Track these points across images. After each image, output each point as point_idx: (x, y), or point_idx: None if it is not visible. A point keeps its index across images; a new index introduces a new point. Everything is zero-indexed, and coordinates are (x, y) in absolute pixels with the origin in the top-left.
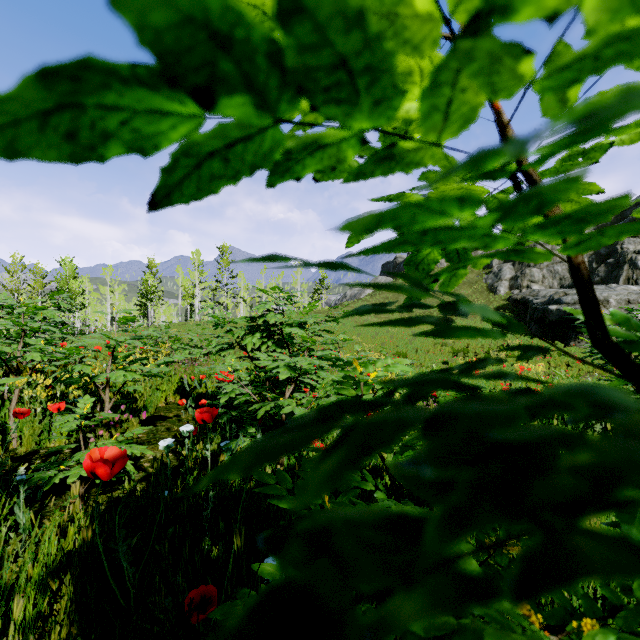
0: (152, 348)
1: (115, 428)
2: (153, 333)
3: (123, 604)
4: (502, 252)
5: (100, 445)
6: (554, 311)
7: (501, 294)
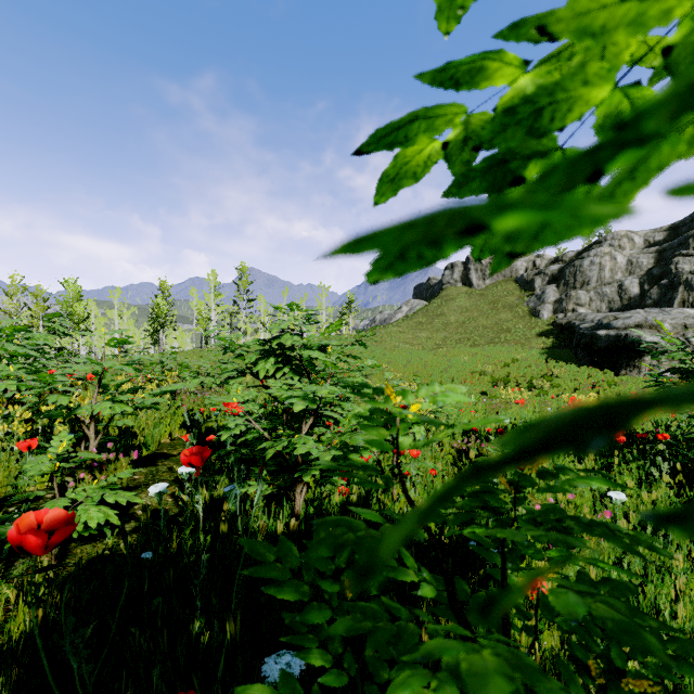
0: (156, 376)
1: (99, 470)
2: (147, 357)
3: None
4: None
5: (79, 491)
6: (603, 337)
7: (544, 318)
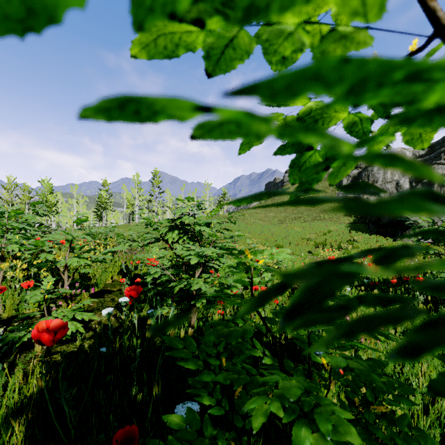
0: (102, 242)
1: (71, 300)
2: (99, 230)
3: (65, 440)
4: (424, 115)
5: (59, 312)
6: (386, 216)
7: None
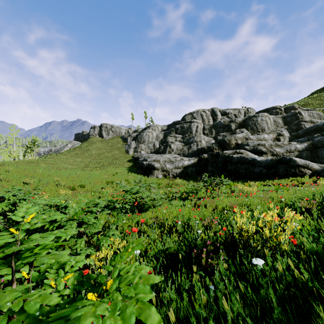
0: None
1: None
2: None
3: None
4: None
5: None
6: (145, 164)
7: (130, 154)
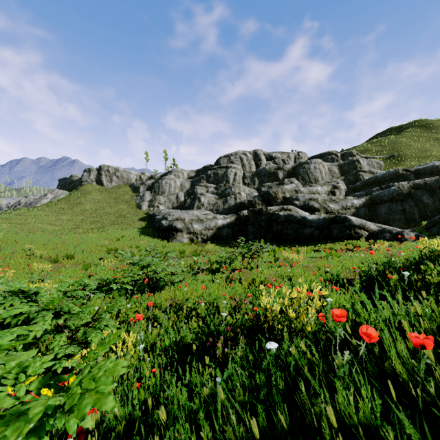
0: None
1: None
2: None
3: None
4: None
5: None
6: (164, 224)
7: (144, 210)
